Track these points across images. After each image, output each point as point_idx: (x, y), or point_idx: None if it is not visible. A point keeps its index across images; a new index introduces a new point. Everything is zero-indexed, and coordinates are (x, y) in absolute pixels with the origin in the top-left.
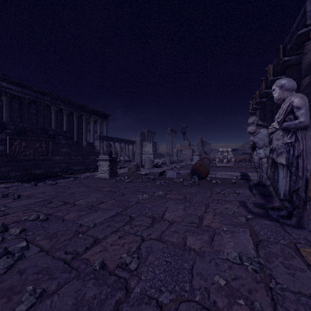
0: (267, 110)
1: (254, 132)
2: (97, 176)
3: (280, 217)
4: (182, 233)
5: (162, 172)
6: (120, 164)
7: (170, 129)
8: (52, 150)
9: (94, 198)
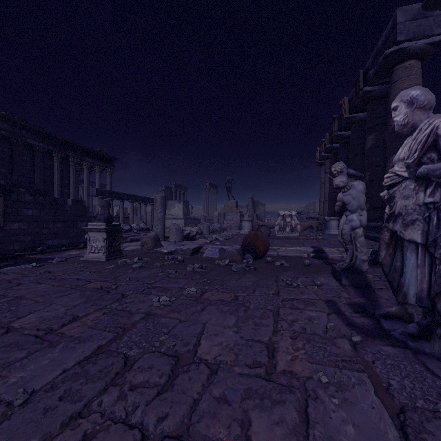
0: (340, 159)
1: (345, 187)
2: (85, 258)
3: (407, 337)
4: (239, 405)
5: (196, 248)
6: (131, 235)
7: (208, 183)
8: (4, 212)
9: (60, 310)
